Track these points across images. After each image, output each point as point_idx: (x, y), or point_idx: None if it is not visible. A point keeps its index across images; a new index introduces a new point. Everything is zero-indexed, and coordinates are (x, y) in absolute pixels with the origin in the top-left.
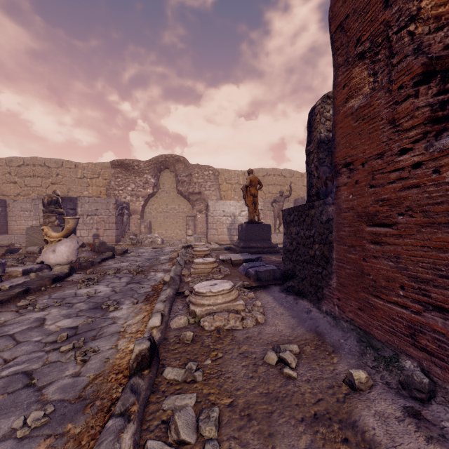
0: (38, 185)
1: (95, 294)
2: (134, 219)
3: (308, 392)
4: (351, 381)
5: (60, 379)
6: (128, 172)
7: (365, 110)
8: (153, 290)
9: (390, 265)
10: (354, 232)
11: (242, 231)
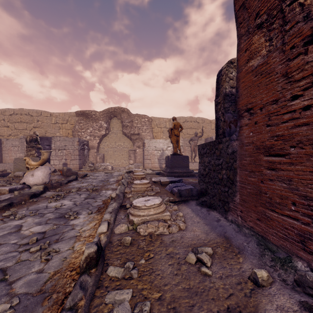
0: (24, 128)
1: (61, 206)
2: (92, 153)
3: (221, 288)
4: (255, 278)
5: (27, 275)
6: (87, 119)
7: (262, 67)
8: (103, 204)
9: (283, 186)
10: (254, 161)
11: (168, 160)
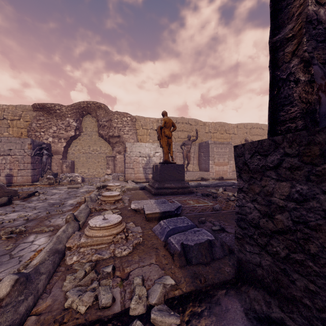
0: None
1: None
2: (56, 159)
3: None
4: None
5: None
6: (50, 115)
7: None
8: None
9: None
10: None
11: (157, 171)
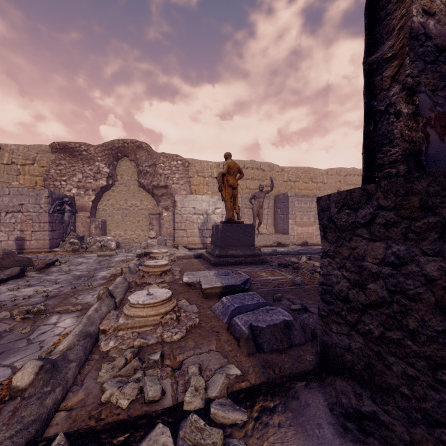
0: None
1: None
2: (81, 218)
3: None
4: None
5: None
6: (73, 158)
7: None
8: None
9: None
10: None
11: (217, 233)
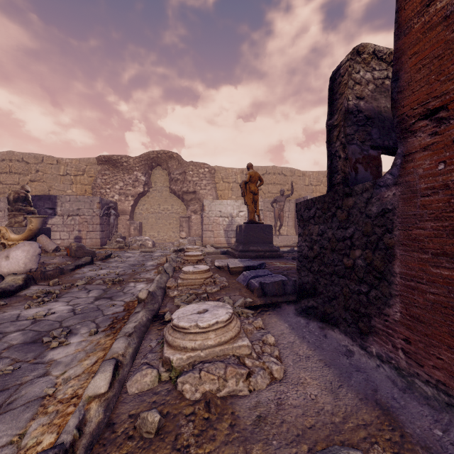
0: (16, 182)
1: (45, 316)
2: (122, 221)
3: None
4: None
5: None
6: (116, 169)
7: None
8: (125, 310)
9: None
10: (450, 229)
11: (241, 232)
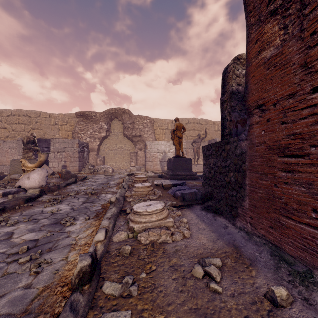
0: (22, 130)
1: (57, 211)
2: (92, 155)
3: (233, 308)
4: (273, 297)
5: (13, 291)
6: (87, 120)
7: (276, 58)
8: (102, 208)
9: (302, 190)
10: (266, 162)
11: (171, 163)
